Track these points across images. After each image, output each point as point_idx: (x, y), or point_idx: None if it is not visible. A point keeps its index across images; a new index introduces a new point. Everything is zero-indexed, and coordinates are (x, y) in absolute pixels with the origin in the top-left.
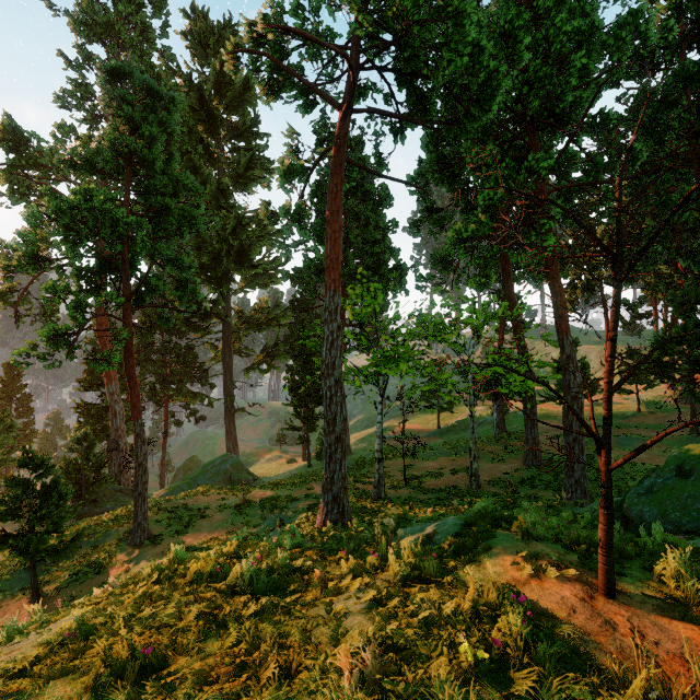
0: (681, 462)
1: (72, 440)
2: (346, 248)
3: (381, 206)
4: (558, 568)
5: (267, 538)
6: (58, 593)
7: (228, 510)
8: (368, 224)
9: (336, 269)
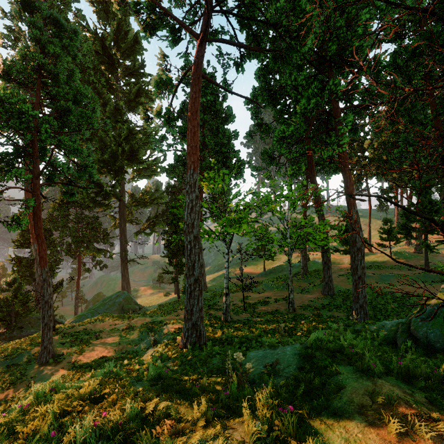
0: None
1: (4, 283)
2: (203, 149)
3: (227, 121)
4: (421, 419)
5: (142, 356)
6: None
7: (116, 333)
8: (218, 133)
9: (195, 154)
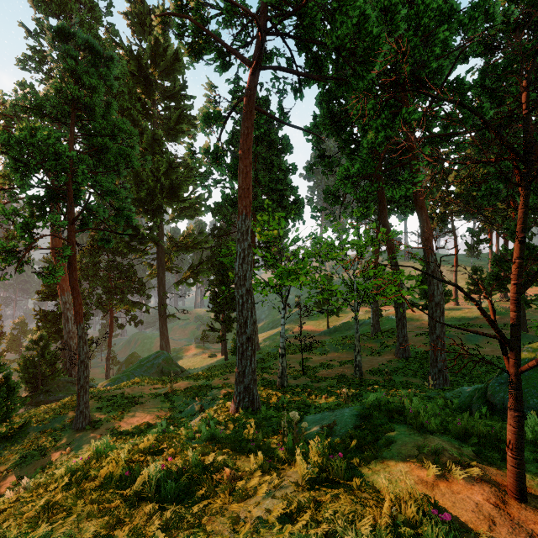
0: (534, 356)
1: (30, 341)
2: (255, 186)
3: (283, 152)
4: (460, 465)
5: (189, 423)
6: (7, 473)
7: (158, 398)
8: (273, 167)
9: (247, 197)
